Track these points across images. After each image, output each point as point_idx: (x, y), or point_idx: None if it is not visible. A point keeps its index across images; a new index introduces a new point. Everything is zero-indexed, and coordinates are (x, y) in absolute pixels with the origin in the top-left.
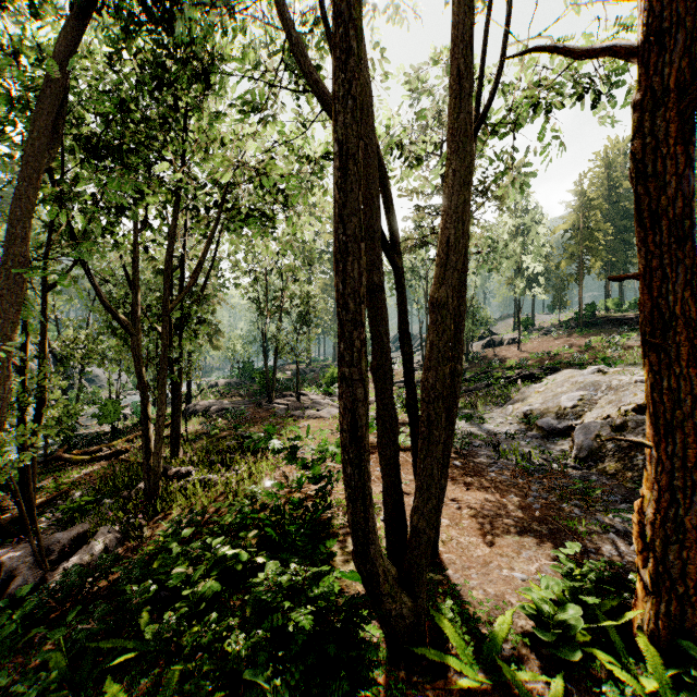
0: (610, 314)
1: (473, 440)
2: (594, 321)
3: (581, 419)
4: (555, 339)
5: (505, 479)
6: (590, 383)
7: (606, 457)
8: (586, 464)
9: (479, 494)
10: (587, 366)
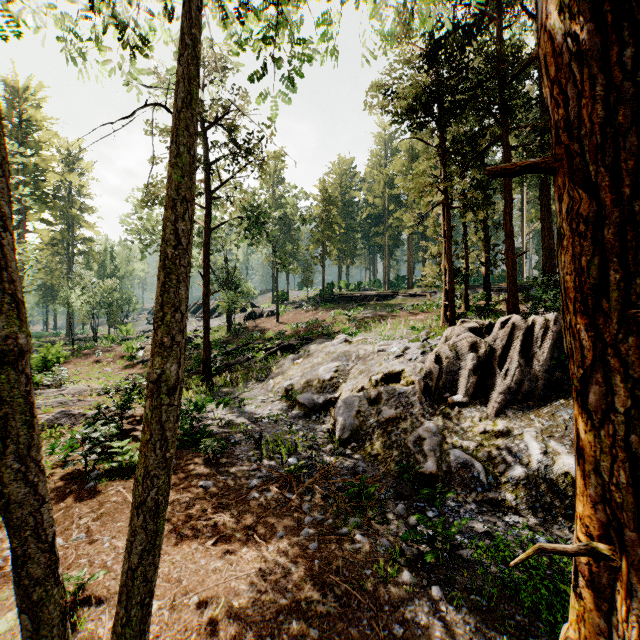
0: (343, 292)
1: (231, 434)
2: (333, 298)
3: (338, 392)
4: (306, 312)
5: (271, 498)
6: (343, 354)
7: (367, 435)
8: (350, 446)
9: (235, 549)
10: (334, 336)
